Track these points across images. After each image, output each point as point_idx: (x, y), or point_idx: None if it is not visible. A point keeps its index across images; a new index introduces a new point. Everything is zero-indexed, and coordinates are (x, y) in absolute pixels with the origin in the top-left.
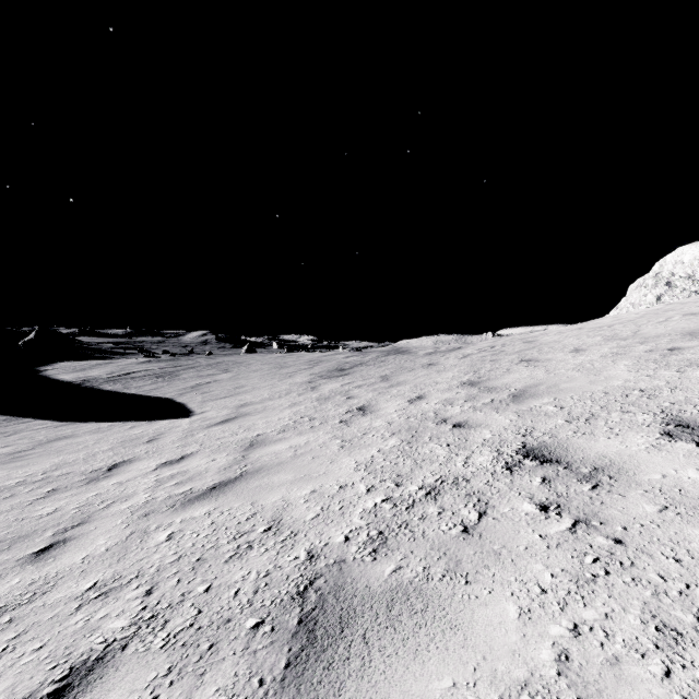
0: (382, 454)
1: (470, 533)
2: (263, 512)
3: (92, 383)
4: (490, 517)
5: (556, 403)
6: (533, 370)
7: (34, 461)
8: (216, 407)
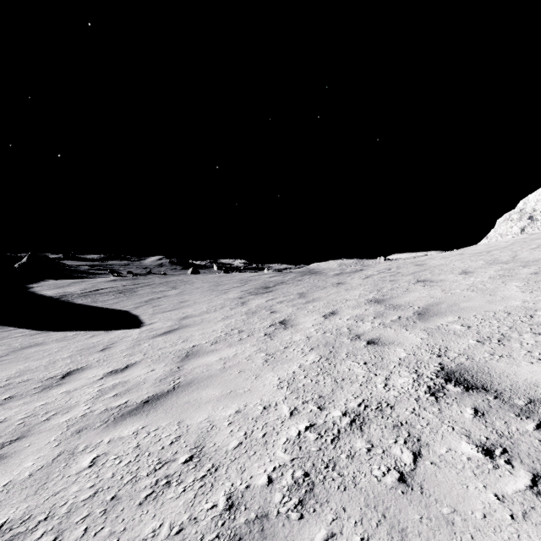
0: (303, 371)
1: (408, 484)
2: (187, 435)
3: (68, 298)
4: (427, 460)
5: (461, 322)
6: (430, 290)
7: (3, 367)
8: (163, 319)
